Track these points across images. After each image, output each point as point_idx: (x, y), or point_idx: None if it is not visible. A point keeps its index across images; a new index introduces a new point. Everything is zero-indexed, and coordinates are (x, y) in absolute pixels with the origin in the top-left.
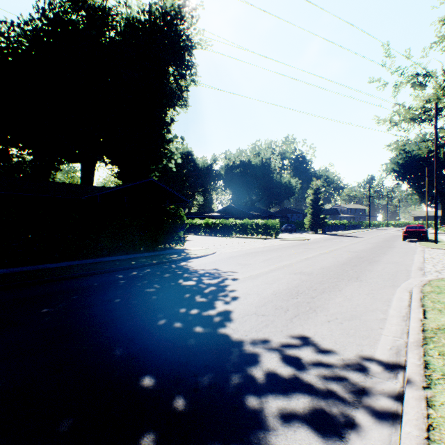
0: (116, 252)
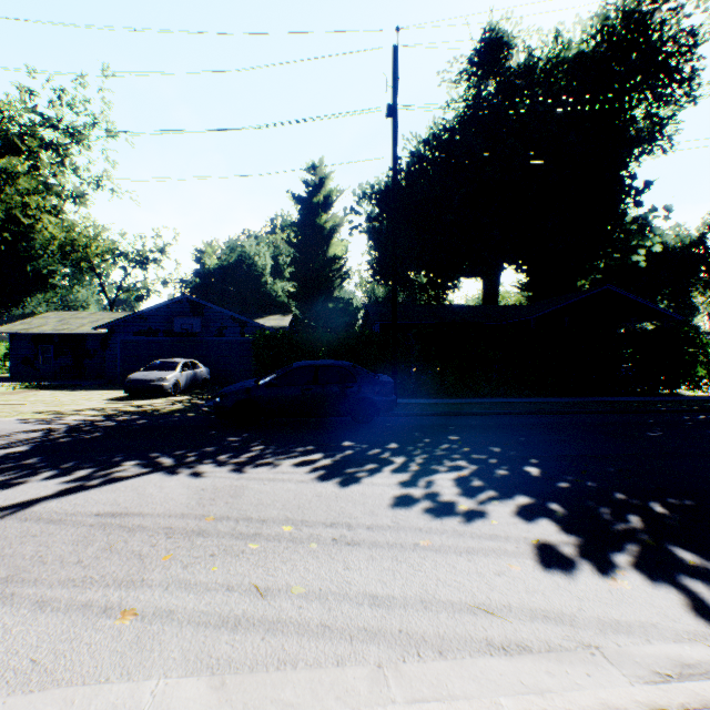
0: (602, 393)
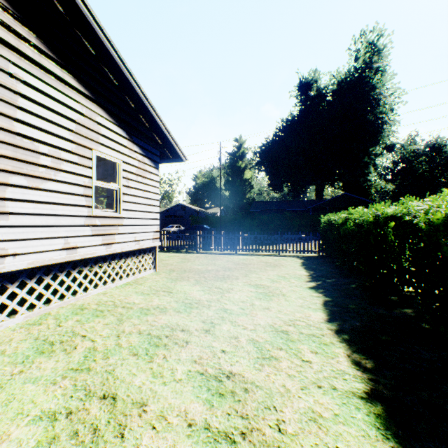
0: None
